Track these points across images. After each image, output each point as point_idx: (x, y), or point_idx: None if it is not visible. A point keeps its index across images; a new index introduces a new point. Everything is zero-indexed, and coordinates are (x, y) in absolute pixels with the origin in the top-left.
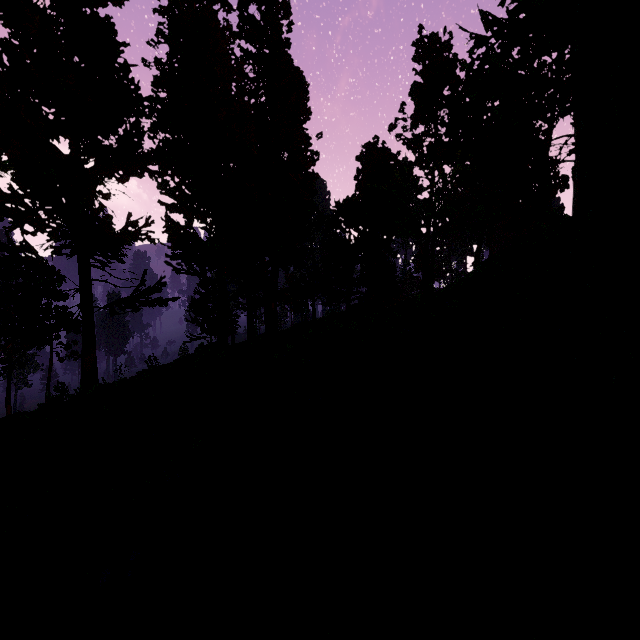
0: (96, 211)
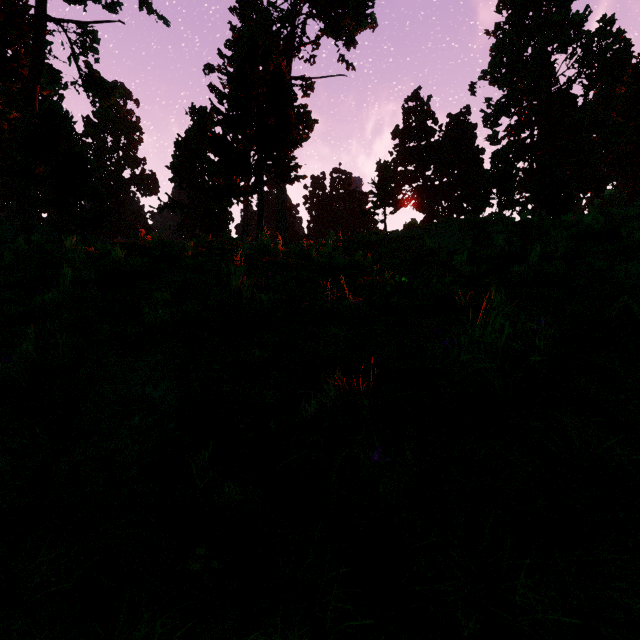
0: None
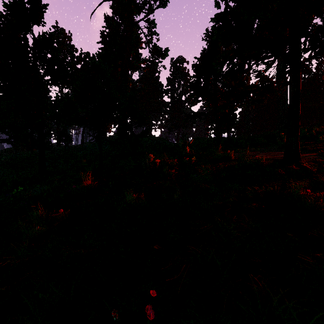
0: None
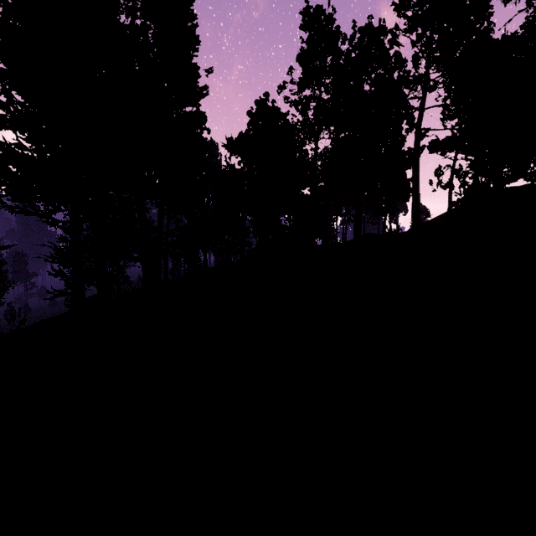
0: None
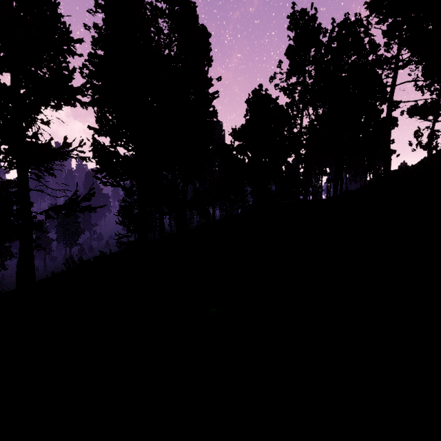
0: (24, 129)
